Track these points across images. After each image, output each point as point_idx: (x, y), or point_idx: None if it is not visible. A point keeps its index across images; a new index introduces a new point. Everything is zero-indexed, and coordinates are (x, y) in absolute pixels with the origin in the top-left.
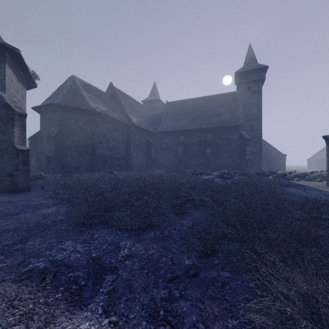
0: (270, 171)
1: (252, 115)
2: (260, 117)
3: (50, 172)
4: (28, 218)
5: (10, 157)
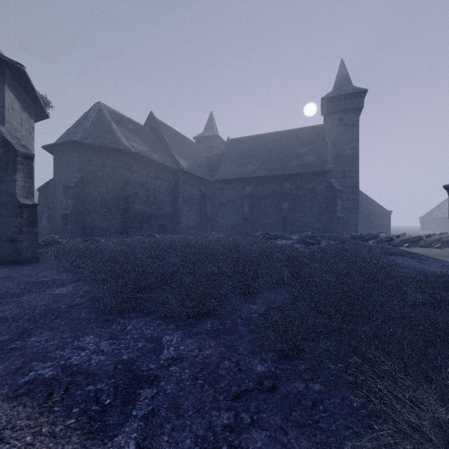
0: (370, 234)
1: (345, 157)
2: (356, 160)
3: (67, 235)
4: (33, 301)
5: (10, 215)
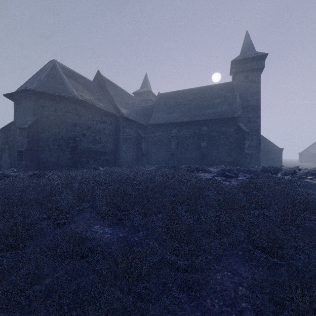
0: (270, 166)
1: (249, 107)
2: (258, 109)
3: (21, 169)
4: None
5: None
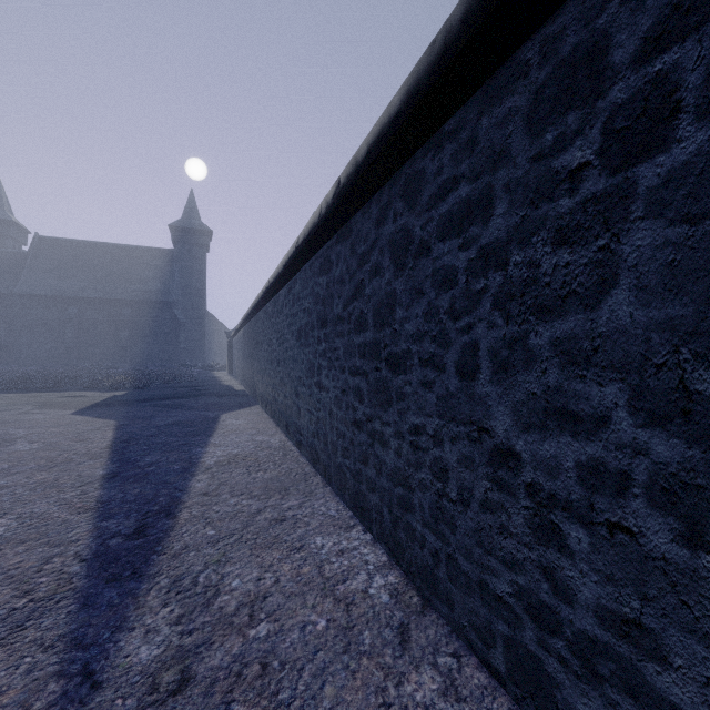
0: None
1: (193, 289)
2: (204, 294)
3: None
4: None
5: None
